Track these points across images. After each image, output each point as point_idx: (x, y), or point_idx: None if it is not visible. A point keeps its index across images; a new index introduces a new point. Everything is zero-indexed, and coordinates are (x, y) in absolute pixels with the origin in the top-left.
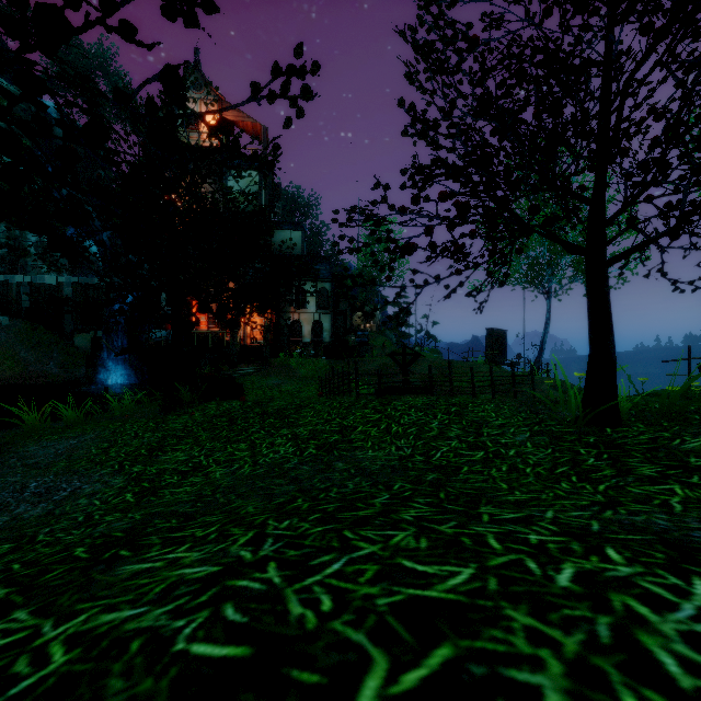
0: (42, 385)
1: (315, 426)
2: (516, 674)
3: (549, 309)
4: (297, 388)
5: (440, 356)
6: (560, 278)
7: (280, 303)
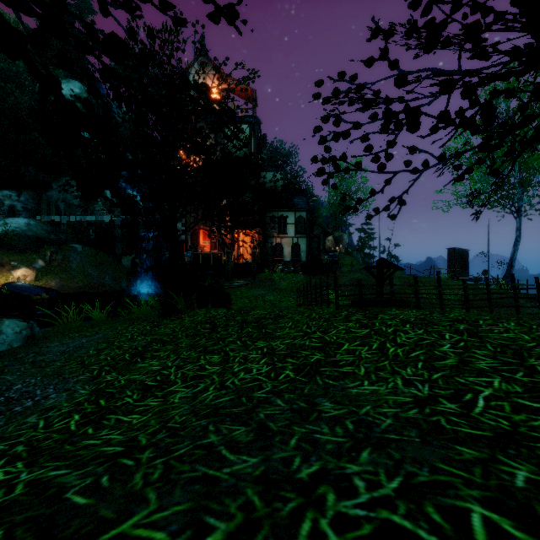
0: (100, 292)
1: (293, 340)
2: None
3: (519, 227)
4: (278, 298)
5: (403, 273)
6: (533, 196)
7: (266, 230)
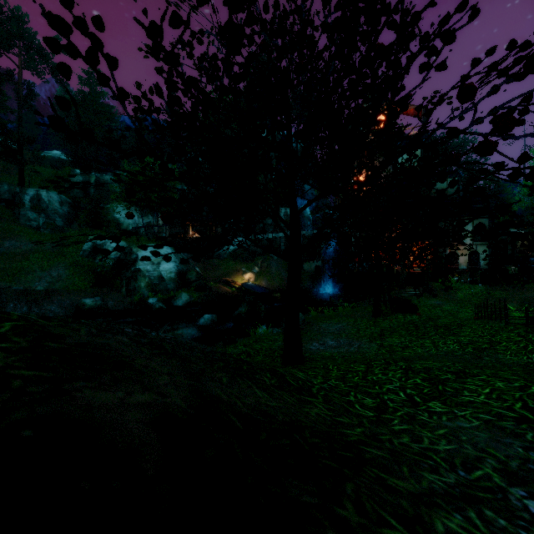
0: None
1: (472, 338)
2: (513, 382)
3: None
4: (455, 309)
5: None
6: None
7: None
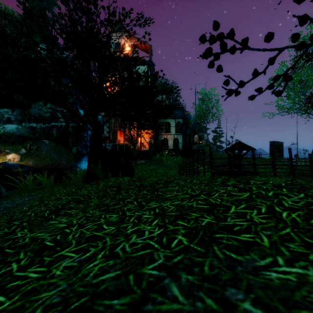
0: (58, 168)
1: (181, 201)
2: None
3: None
4: (165, 171)
5: None
6: None
7: (158, 130)
